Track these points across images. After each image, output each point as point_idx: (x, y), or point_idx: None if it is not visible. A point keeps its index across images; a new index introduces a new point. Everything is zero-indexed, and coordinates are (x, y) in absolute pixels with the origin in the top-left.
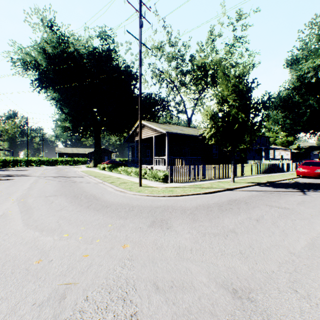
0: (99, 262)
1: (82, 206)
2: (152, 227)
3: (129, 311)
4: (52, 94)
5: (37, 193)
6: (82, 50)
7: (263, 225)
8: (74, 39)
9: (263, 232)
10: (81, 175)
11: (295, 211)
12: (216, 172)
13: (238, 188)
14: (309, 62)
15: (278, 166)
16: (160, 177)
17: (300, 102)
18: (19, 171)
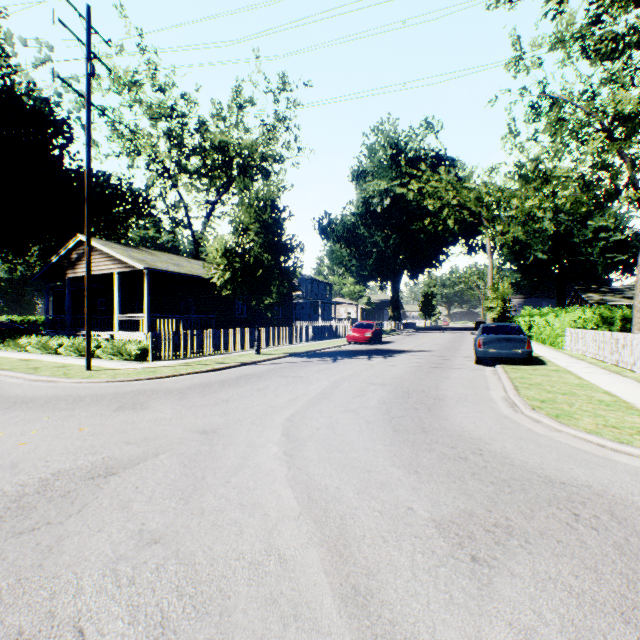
0: (49, 444)
1: None
2: (120, 411)
3: (101, 456)
4: None
5: None
6: None
7: (262, 393)
8: None
9: (258, 397)
10: None
11: (306, 378)
12: (237, 341)
13: (262, 361)
14: (374, 183)
15: (333, 330)
16: (133, 352)
17: (366, 236)
18: None
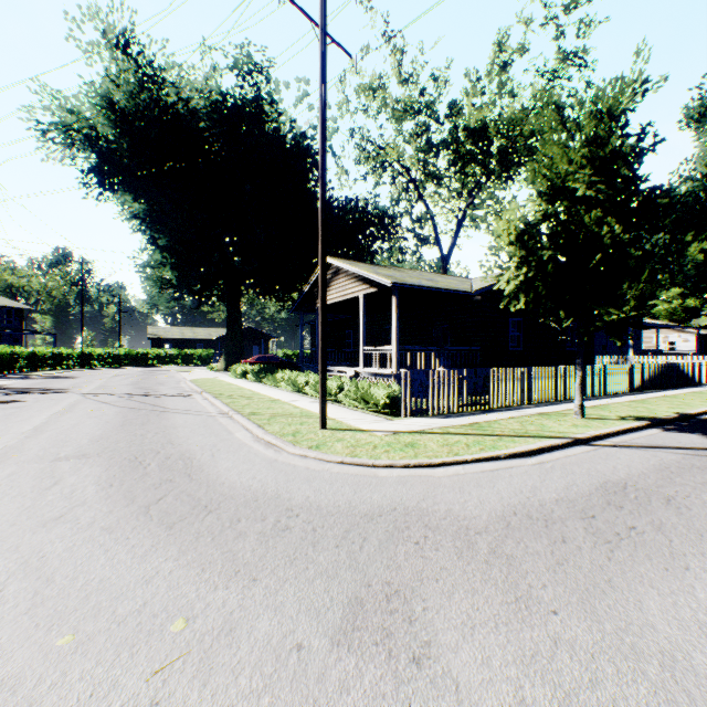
0: None
1: (130, 505)
2: (348, 645)
3: None
4: (132, 205)
5: (42, 447)
6: (196, 101)
7: None
8: (178, 76)
9: None
10: (188, 390)
11: None
12: (525, 388)
13: (603, 436)
14: None
15: (681, 371)
16: (378, 400)
17: None
18: (56, 379)
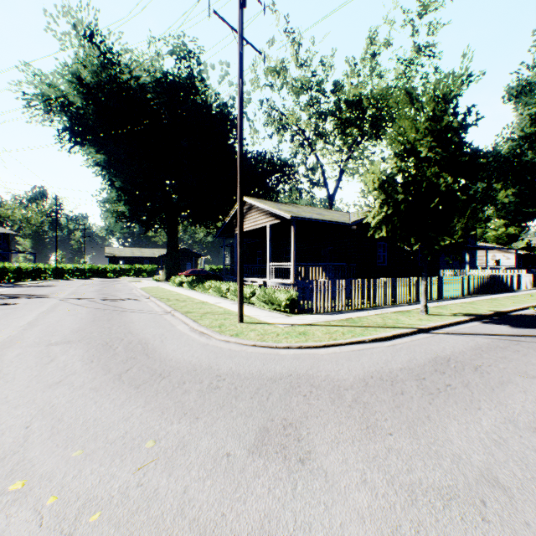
0: None
1: (107, 374)
2: (259, 453)
3: None
4: (95, 156)
5: (37, 336)
6: (144, 78)
7: None
8: (130, 59)
9: None
10: (139, 296)
11: None
12: (387, 293)
13: (439, 327)
14: None
15: (501, 281)
16: (281, 302)
17: (535, 162)
18: (38, 287)
